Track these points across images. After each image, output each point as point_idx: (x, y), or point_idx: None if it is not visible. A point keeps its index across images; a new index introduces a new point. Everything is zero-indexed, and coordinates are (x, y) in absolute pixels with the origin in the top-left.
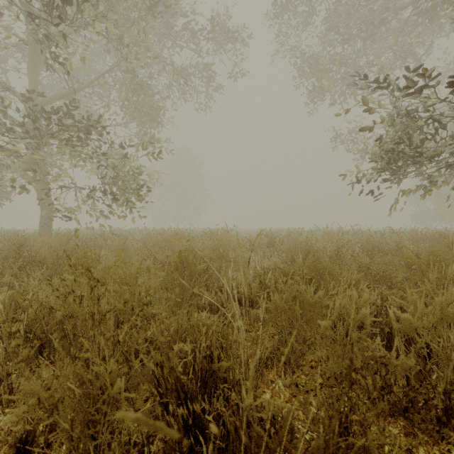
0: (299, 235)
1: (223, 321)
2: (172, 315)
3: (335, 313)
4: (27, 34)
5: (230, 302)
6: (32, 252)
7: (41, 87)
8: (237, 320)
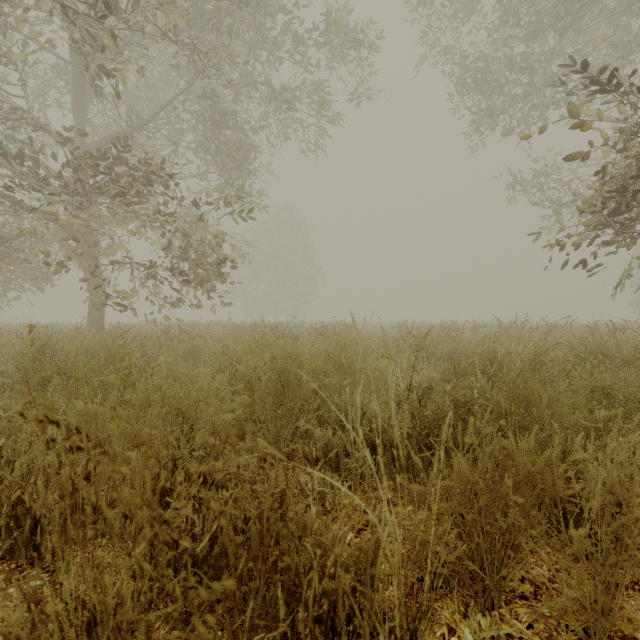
0: (460, 332)
1: (346, 481)
2: (263, 465)
3: (595, 506)
4: (70, 53)
5: (358, 448)
6: (60, 358)
7: (92, 128)
8: (371, 480)
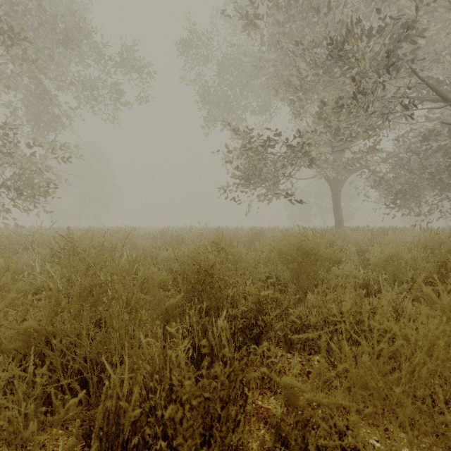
0: (190, 231)
1: None
2: None
3: (163, 256)
4: None
5: None
6: None
7: None
8: None
